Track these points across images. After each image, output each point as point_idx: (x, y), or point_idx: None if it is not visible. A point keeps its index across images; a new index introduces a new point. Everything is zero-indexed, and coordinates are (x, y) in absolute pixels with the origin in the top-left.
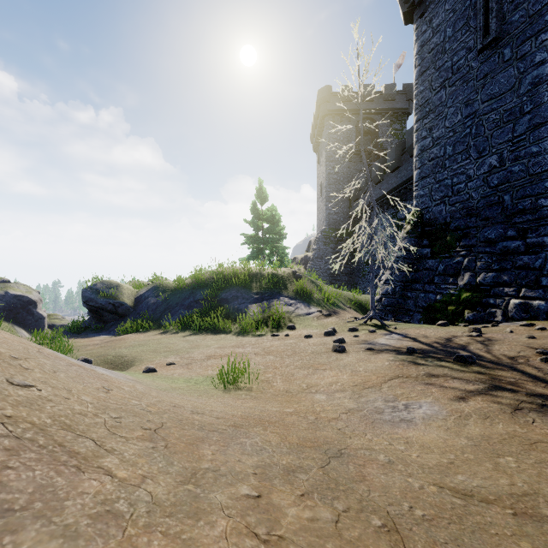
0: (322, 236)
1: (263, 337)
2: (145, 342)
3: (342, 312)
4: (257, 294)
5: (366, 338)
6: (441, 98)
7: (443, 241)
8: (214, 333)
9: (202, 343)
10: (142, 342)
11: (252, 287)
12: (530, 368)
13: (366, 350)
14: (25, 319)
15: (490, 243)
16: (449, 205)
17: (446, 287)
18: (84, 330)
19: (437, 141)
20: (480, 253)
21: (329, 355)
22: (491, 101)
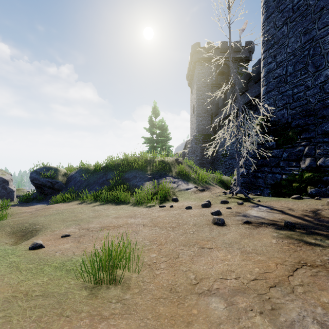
0: (194, 139)
1: (152, 208)
2: (63, 210)
3: (212, 187)
4: (150, 175)
5: (238, 210)
6: (283, 32)
7: (285, 135)
8: (117, 204)
9: (104, 213)
10: (60, 211)
11: (146, 170)
12: None
13: (243, 223)
14: (0, 192)
15: (327, 135)
16: (290, 110)
17: (290, 169)
18: (32, 200)
19: (280, 64)
20: (319, 142)
21: (210, 228)
22: (326, 27)
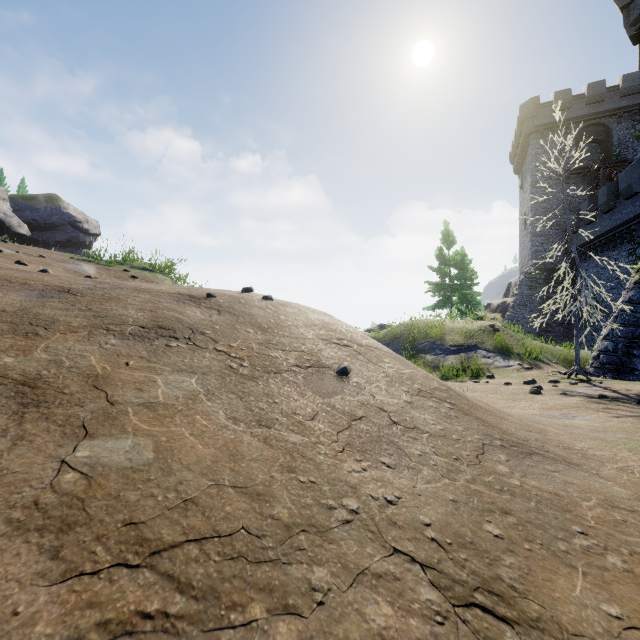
0: (526, 279)
1: (465, 383)
2: None
3: (545, 366)
4: (453, 347)
5: (565, 388)
6: None
7: None
8: None
9: None
10: None
11: (447, 339)
12: None
13: (560, 394)
14: None
15: None
16: None
17: None
18: None
19: None
20: None
21: (525, 395)
22: None
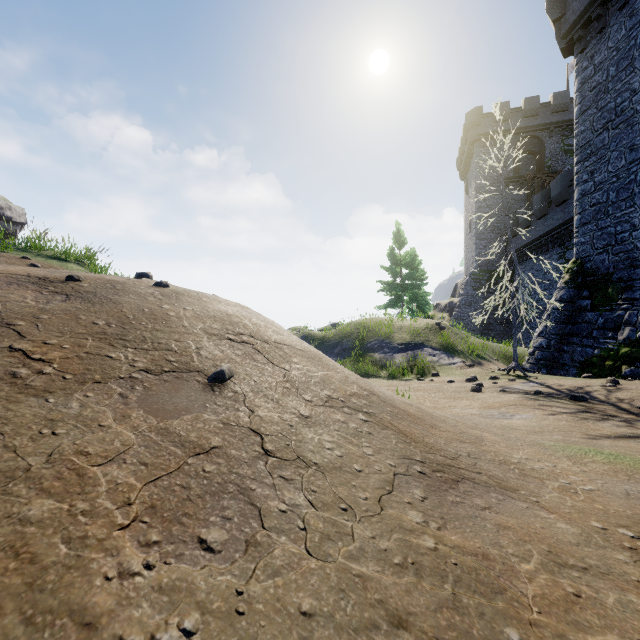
0: (470, 280)
1: (410, 381)
2: None
3: (486, 363)
4: (401, 345)
5: (504, 385)
6: (603, 141)
7: (604, 292)
8: (365, 377)
9: None
10: None
11: (396, 338)
12: (626, 405)
13: (499, 391)
14: None
15: None
16: (613, 255)
17: (605, 341)
18: None
19: (599, 186)
20: None
21: (467, 393)
22: None
